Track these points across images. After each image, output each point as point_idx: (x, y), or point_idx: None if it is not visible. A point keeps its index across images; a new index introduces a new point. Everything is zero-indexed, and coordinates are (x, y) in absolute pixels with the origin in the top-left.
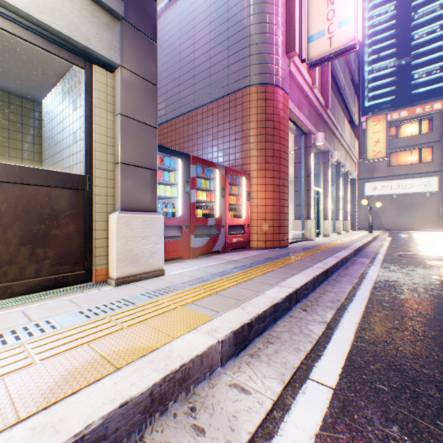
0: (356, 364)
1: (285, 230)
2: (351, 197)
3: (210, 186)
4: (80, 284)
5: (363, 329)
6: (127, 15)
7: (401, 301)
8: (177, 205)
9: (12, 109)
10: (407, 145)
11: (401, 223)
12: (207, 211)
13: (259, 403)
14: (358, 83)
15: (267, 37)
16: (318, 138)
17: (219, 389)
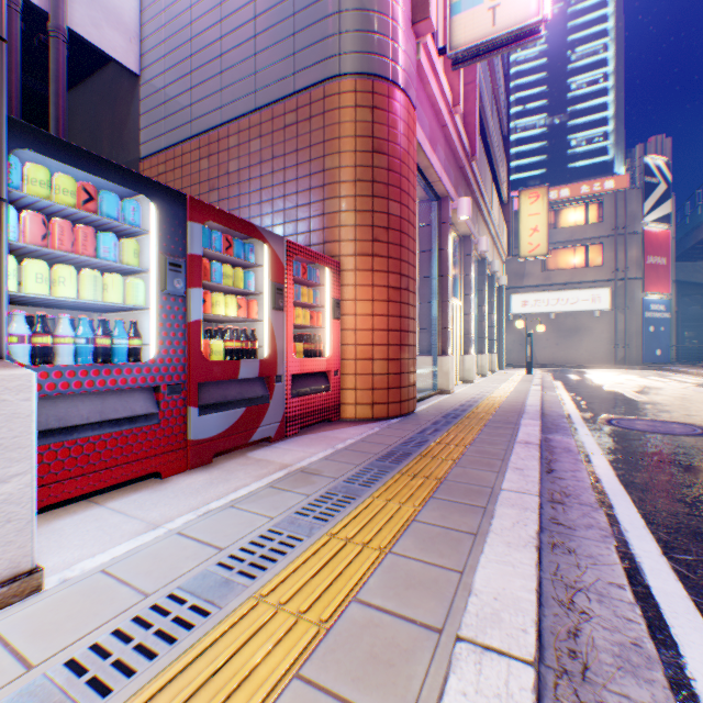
0: None
1: (411, 380)
2: (497, 316)
3: (247, 283)
4: None
5: None
6: None
7: None
8: (147, 328)
9: None
10: (569, 239)
11: (561, 357)
12: (238, 343)
13: None
14: (508, 135)
15: None
16: (461, 206)
17: None
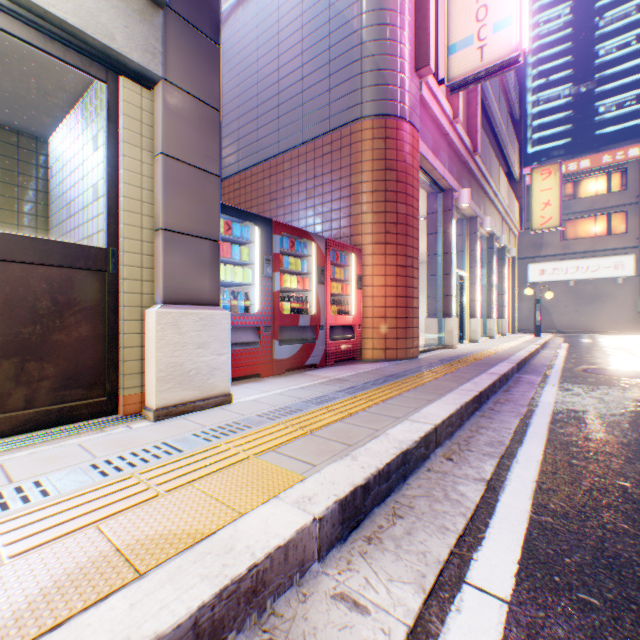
0: (541, 555)
1: (414, 333)
2: (509, 285)
3: (302, 267)
4: (100, 418)
5: (544, 491)
6: (174, 1)
7: (597, 444)
8: (253, 295)
9: (3, 150)
10: (589, 208)
11: (580, 323)
12: (298, 305)
13: (385, 632)
14: (520, 118)
15: (388, 46)
16: (462, 196)
17: (315, 604)
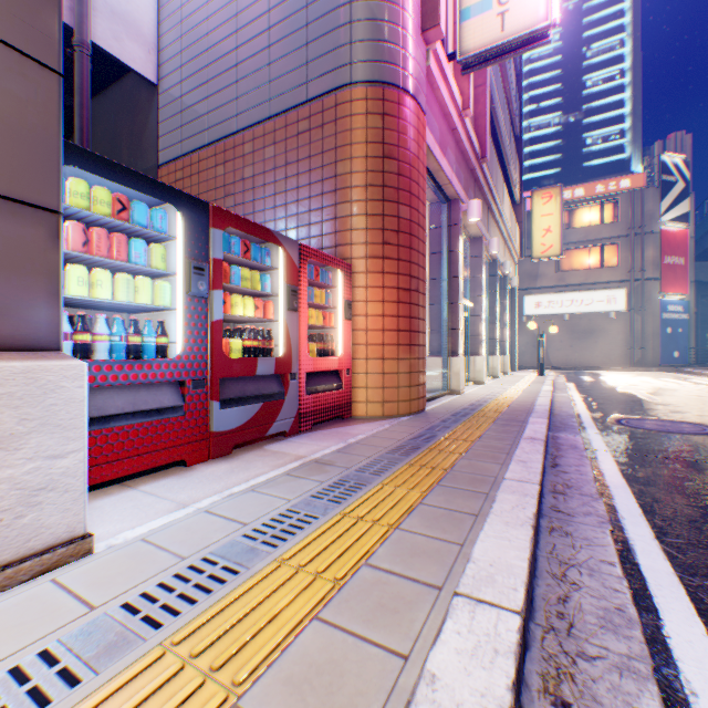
0: None
1: (420, 379)
2: (510, 317)
3: (263, 285)
4: None
5: None
6: None
7: None
8: (173, 327)
9: None
10: (584, 239)
11: (575, 359)
12: (256, 342)
13: None
14: (520, 135)
15: None
16: (471, 209)
17: None
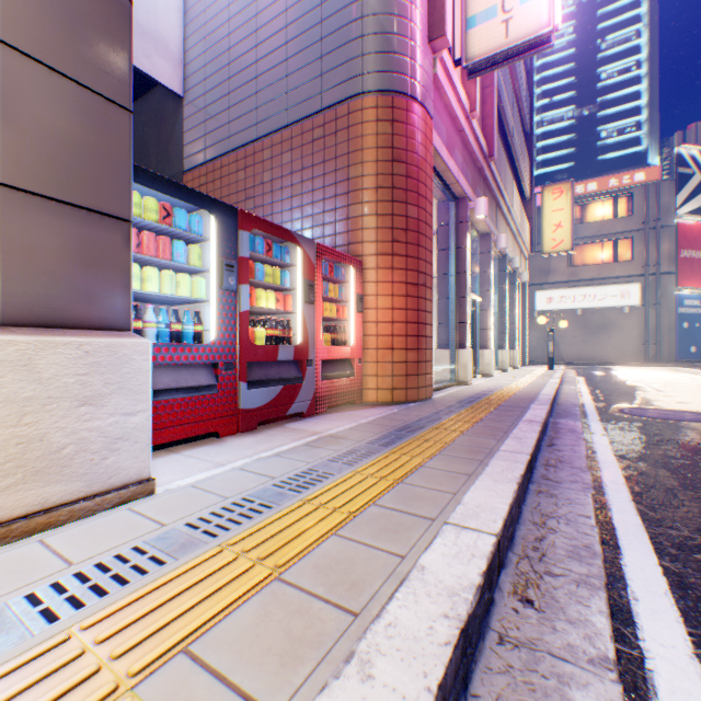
0: None
1: (427, 369)
2: (520, 313)
3: (283, 280)
4: None
5: None
6: None
7: None
8: (207, 317)
9: None
10: (597, 234)
11: (588, 354)
12: (277, 331)
13: None
14: (530, 131)
15: (396, 4)
16: (478, 206)
17: None
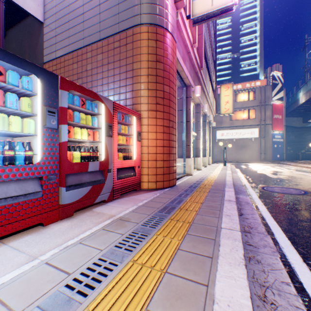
0: None
1: (174, 170)
2: (211, 140)
3: (93, 123)
4: None
5: None
6: None
7: None
8: (36, 145)
9: None
10: (241, 107)
11: (238, 158)
12: (88, 153)
13: None
14: (215, 60)
15: None
16: (196, 90)
17: None
